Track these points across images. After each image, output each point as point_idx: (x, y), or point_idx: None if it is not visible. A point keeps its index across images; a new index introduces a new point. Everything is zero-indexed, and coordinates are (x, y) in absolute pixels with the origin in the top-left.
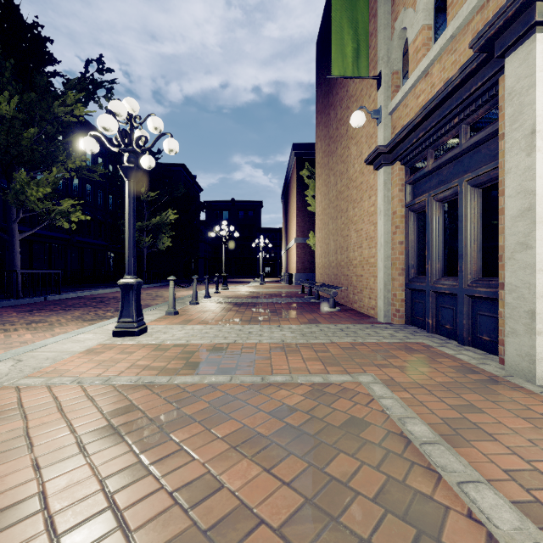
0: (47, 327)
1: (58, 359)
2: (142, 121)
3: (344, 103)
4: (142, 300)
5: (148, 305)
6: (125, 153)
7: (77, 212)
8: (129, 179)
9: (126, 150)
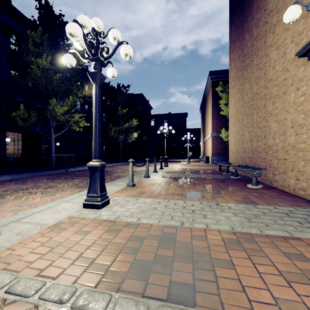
0: (53, 192)
1: (26, 235)
2: (105, 35)
3: (261, 21)
4: (116, 173)
5: (118, 177)
6: (92, 63)
7: (83, 121)
8: (95, 82)
9: (93, 59)
